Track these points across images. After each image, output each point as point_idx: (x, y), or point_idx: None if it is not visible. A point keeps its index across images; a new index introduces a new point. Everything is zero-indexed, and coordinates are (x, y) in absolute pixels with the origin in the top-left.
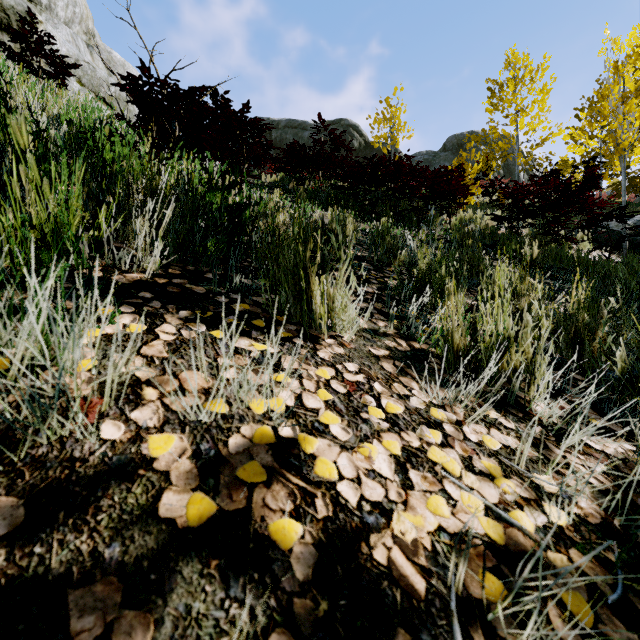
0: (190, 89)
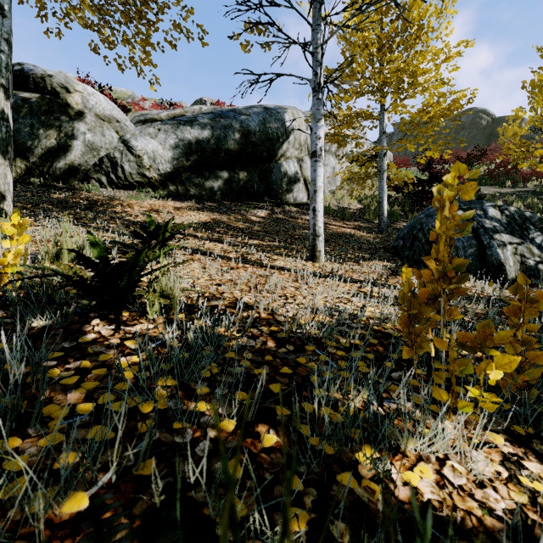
0: None
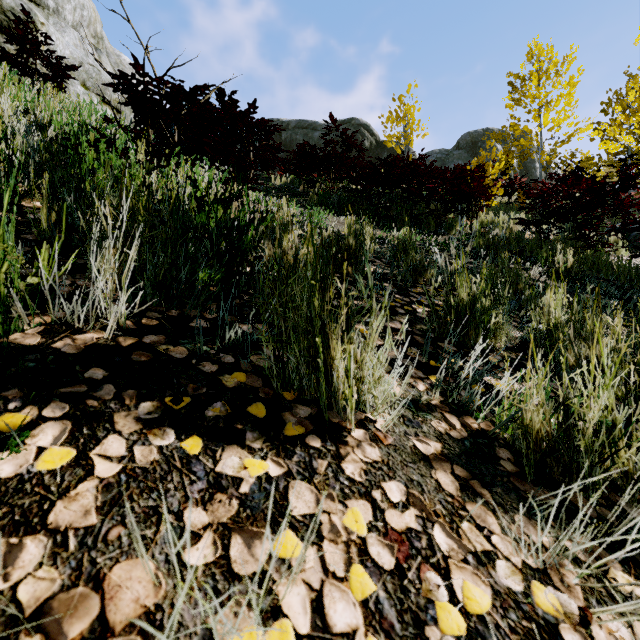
0: (190, 88)
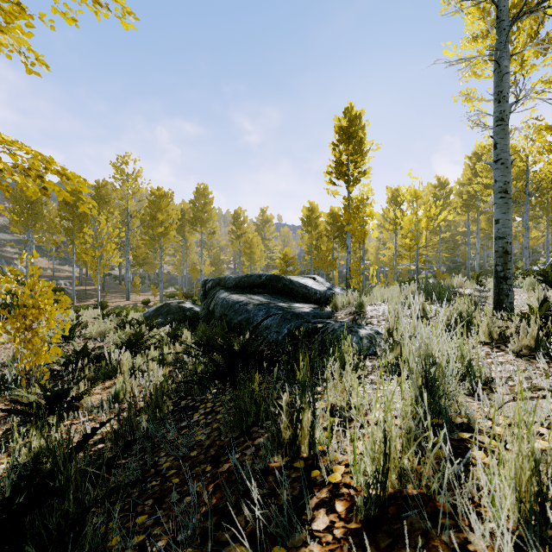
0: None
